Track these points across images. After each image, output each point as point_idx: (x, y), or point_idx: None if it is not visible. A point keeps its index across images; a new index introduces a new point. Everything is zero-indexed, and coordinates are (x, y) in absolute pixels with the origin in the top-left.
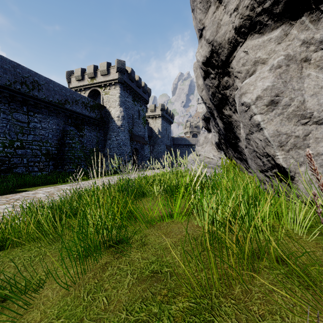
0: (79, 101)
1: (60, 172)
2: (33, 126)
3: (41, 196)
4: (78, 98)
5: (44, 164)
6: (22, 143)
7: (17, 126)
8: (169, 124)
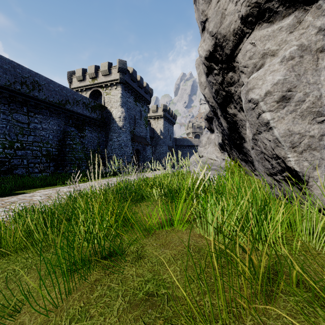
0: (80, 101)
1: (60, 173)
2: (33, 127)
3: (38, 199)
4: (79, 99)
5: (44, 165)
6: (23, 144)
7: (17, 127)
8: (171, 125)
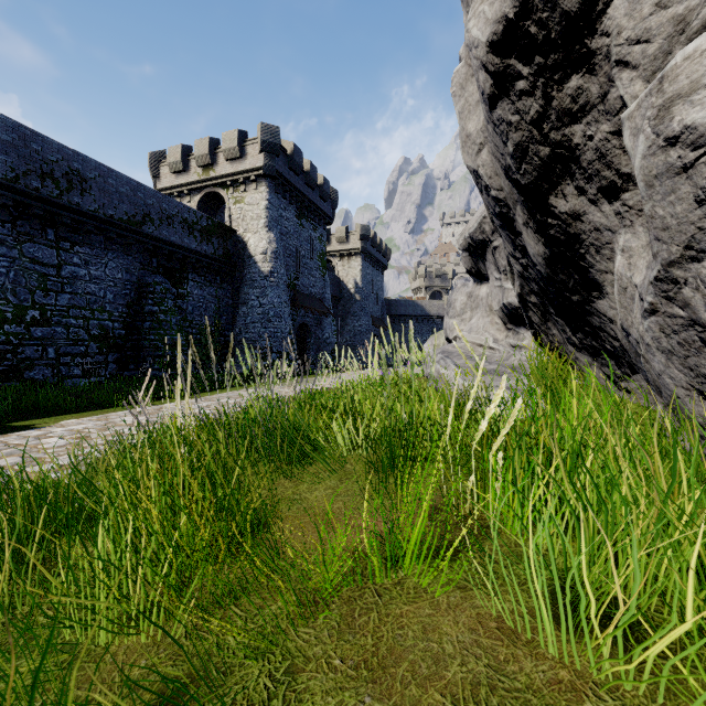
0: (176, 217)
1: (132, 378)
2: (70, 275)
3: (52, 445)
4: (173, 211)
5: (95, 360)
6: (46, 311)
7: (34, 275)
8: (379, 271)
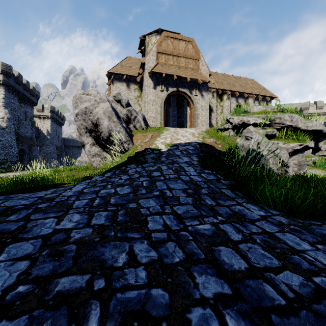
0: None
1: None
2: None
3: None
4: None
5: None
6: None
7: None
8: (59, 126)
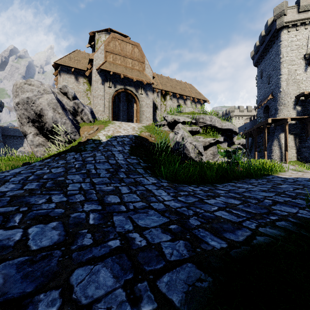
0: None
1: None
2: None
3: None
4: None
5: None
6: None
7: None
8: None
